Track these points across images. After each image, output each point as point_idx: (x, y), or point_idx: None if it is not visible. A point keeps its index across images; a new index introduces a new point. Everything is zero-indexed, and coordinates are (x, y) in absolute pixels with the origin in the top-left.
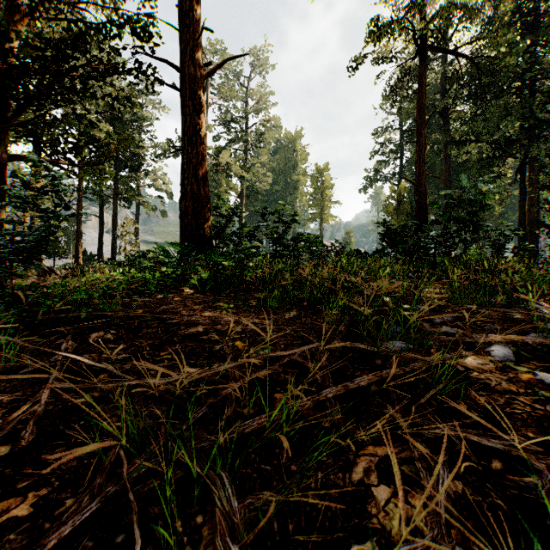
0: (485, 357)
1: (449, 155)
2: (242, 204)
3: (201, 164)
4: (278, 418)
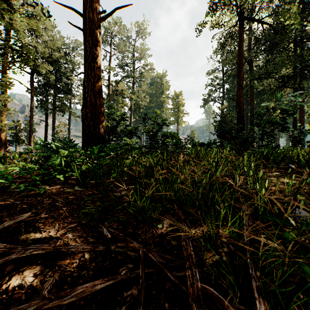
0: None
1: (253, 86)
2: (131, 114)
3: (97, 82)
4: None
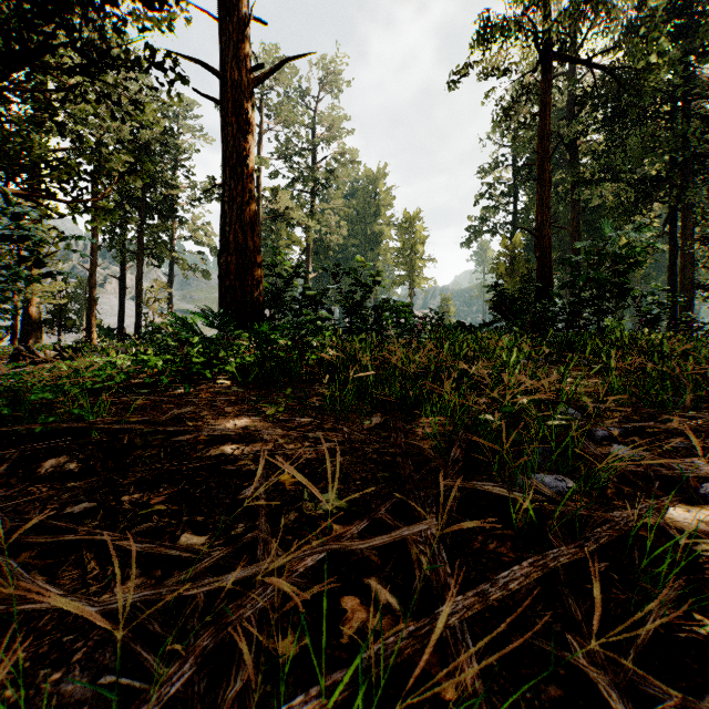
0: (701, 505)
1: (578, 199)
2: (308, 263)
3: (248, 204)
4: (345, 696)
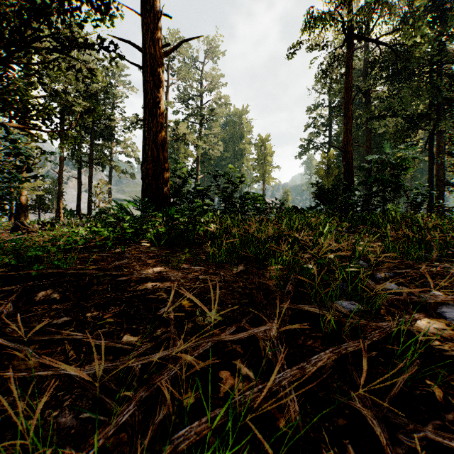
0: (437, 319)
1: (370, 128)
2: (198, 168)
3: (160, 132)
4: (221, 423)
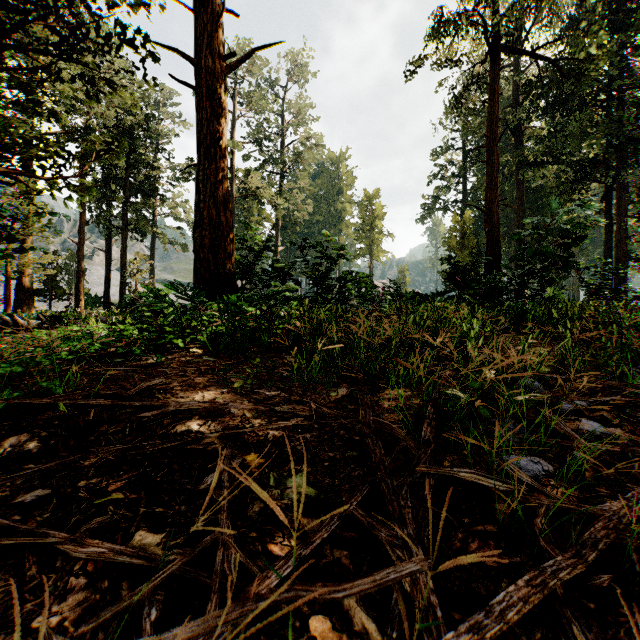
0: None
1: (523, 180)
2: (277, 237)
3: (221, 183)
4: None
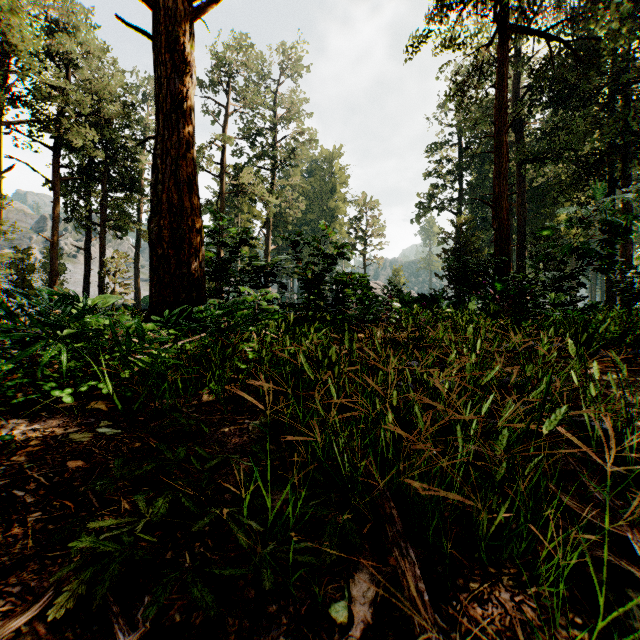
0: None
1: (524, 177)
2: (268, 236)
3: (185, 158)
4: None
